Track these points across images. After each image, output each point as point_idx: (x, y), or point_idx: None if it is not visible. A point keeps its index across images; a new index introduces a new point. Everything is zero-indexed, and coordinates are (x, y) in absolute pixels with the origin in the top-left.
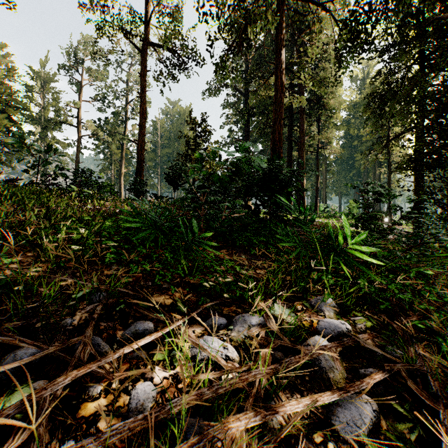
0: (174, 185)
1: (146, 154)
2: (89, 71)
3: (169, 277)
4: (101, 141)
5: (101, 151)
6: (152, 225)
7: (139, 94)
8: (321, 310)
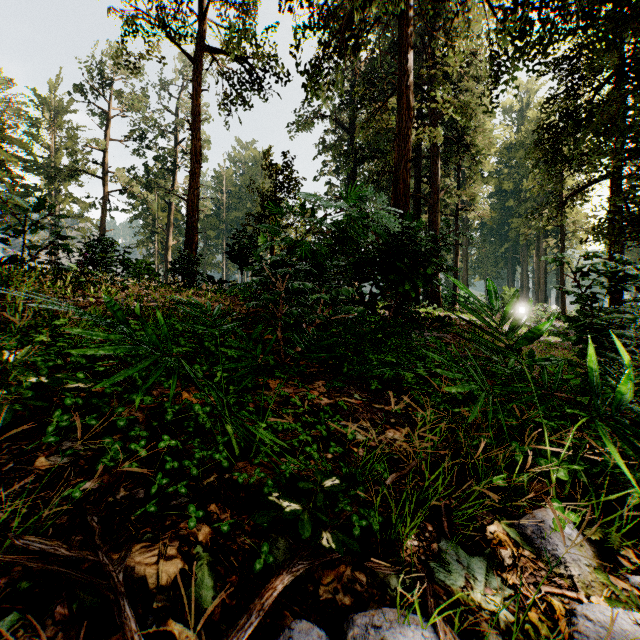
0: (241, 262)
1: (205, 219)
2: (119, 96)
3: (193, 472)
4: (137, 198)
5: (138, 214)
6: (188, 334)
7: (190, 124)
8: (557, 558)
